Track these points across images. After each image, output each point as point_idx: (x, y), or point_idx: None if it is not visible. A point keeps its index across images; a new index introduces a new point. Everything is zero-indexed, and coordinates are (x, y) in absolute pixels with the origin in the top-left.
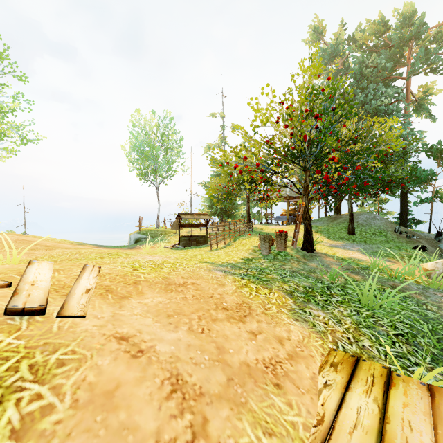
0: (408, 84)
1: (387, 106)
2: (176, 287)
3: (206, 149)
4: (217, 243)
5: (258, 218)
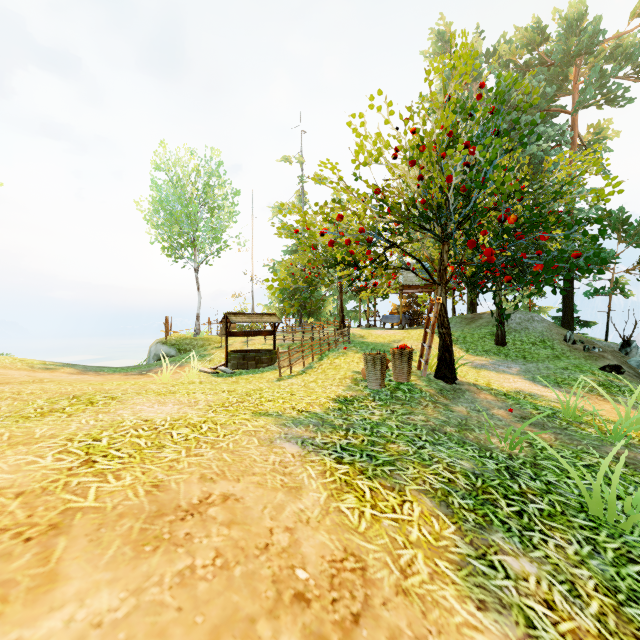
0: (575, 121)
1: (546, 152)
2: (176, 523)
3: (276, 211)
4: (291, 365)
5: (355, 317)
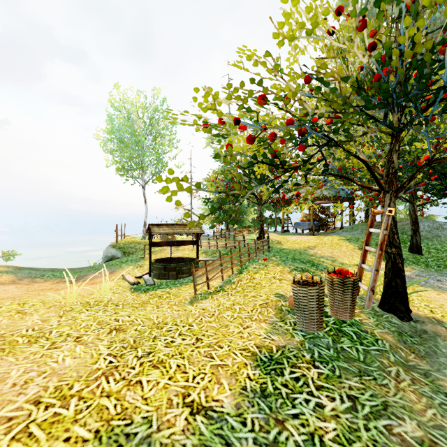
0: None
1: None
2: None
3: (209, 141)
4: (208, 280)
5: (271, 223)
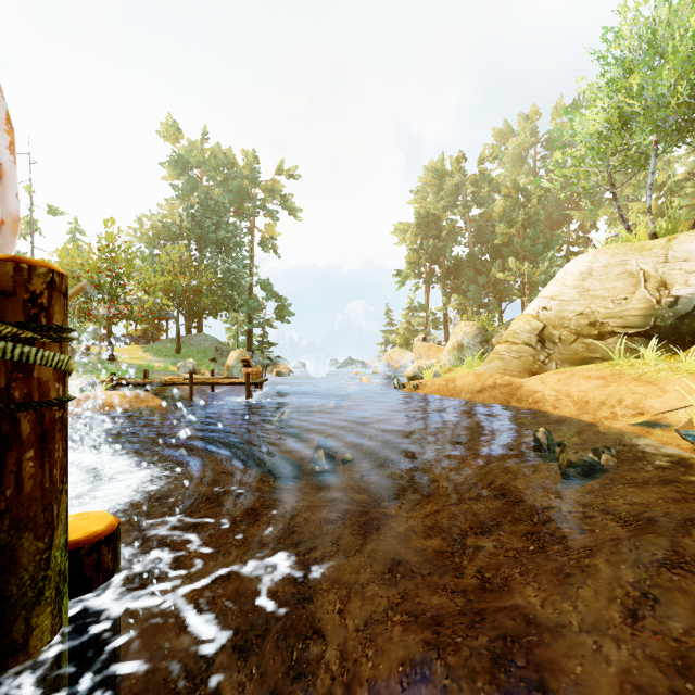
0: (253, 221)
1: (231, 238)
2: None
3: None
4: None
5: (95, 339)
